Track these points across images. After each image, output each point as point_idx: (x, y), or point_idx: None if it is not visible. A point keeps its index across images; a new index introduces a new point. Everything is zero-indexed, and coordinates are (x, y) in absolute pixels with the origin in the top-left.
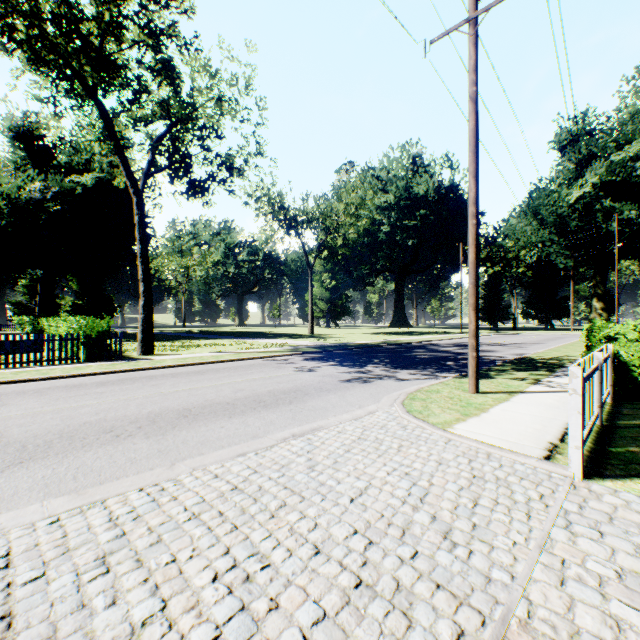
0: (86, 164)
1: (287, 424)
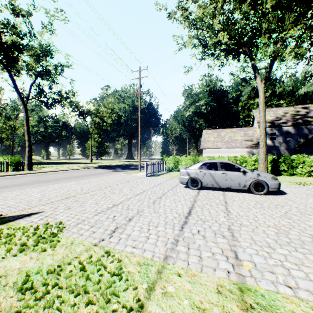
0: None
1: (102, 176)
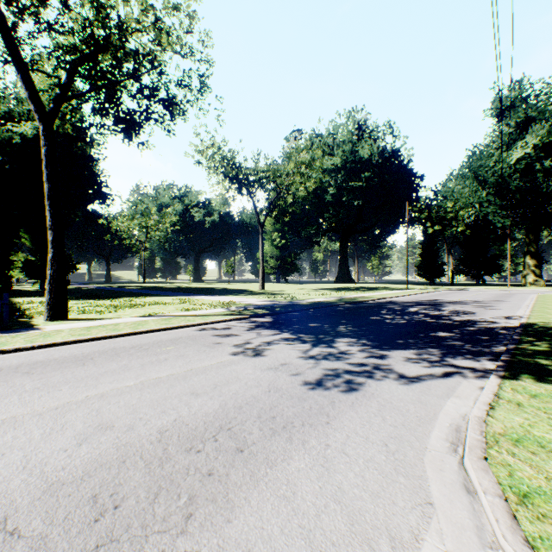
0: (28, 115)
1: None
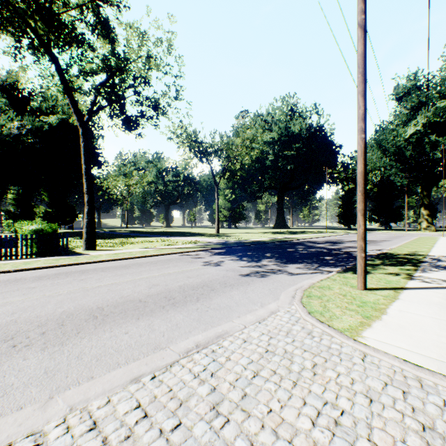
0: (52, 109)
1: (192, 328)
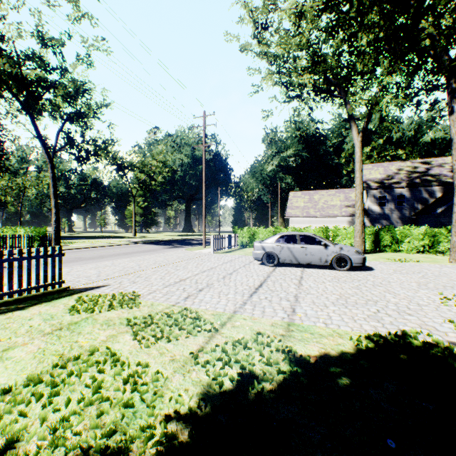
0: None
1: (157, 253)
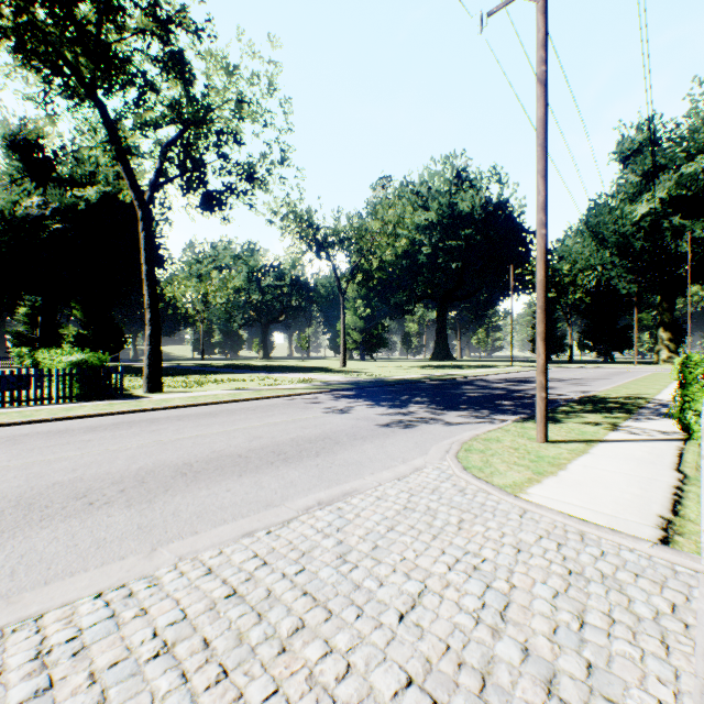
0: (90, 177)
1: (312, 486)
